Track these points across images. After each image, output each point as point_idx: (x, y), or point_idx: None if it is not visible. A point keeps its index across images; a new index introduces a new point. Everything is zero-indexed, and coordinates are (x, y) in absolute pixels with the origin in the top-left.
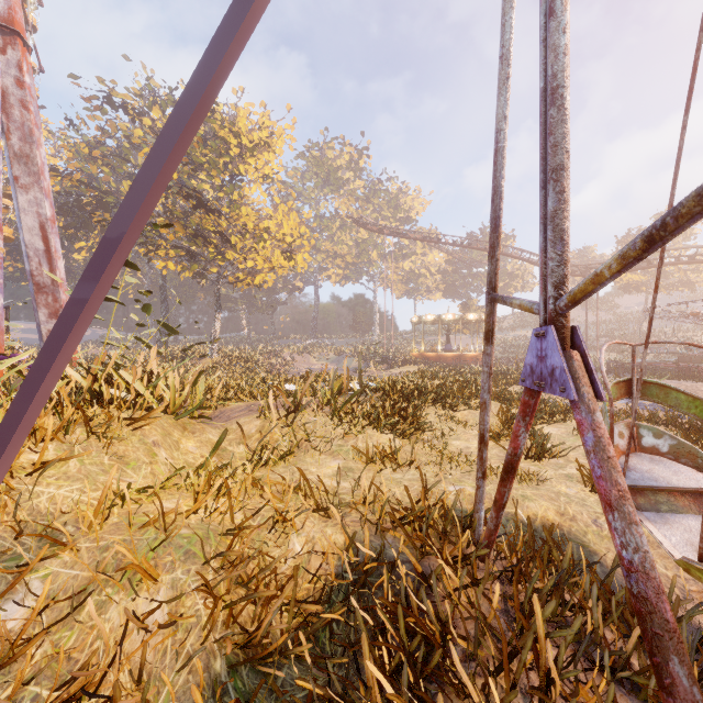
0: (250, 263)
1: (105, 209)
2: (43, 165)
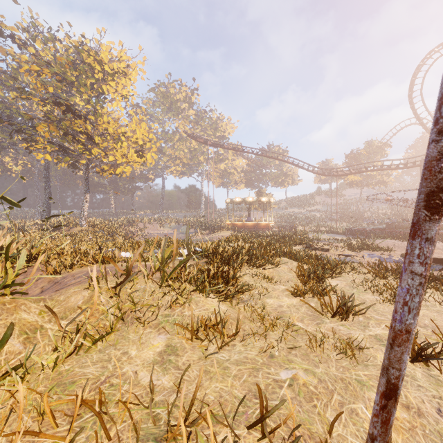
0: (112, 157)
1: None
2: None
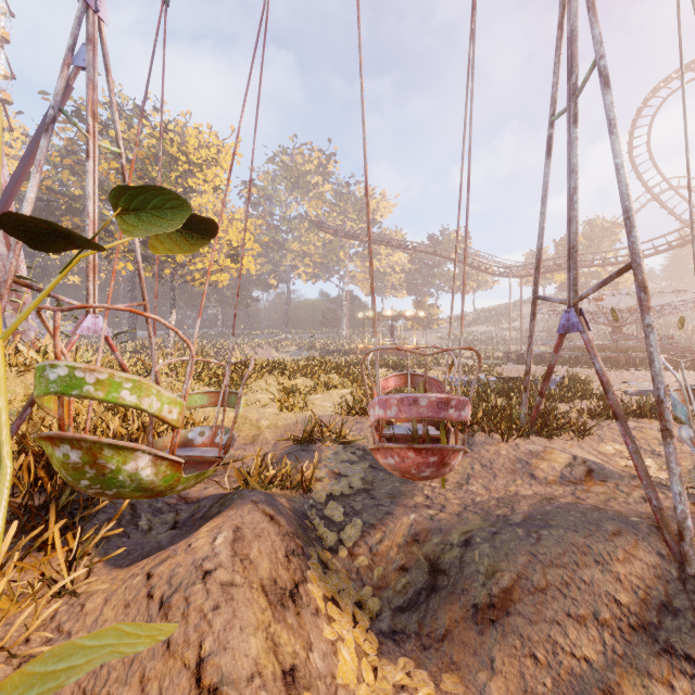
0: (200, 265)
1: (74, 213)
2: (6, 183)
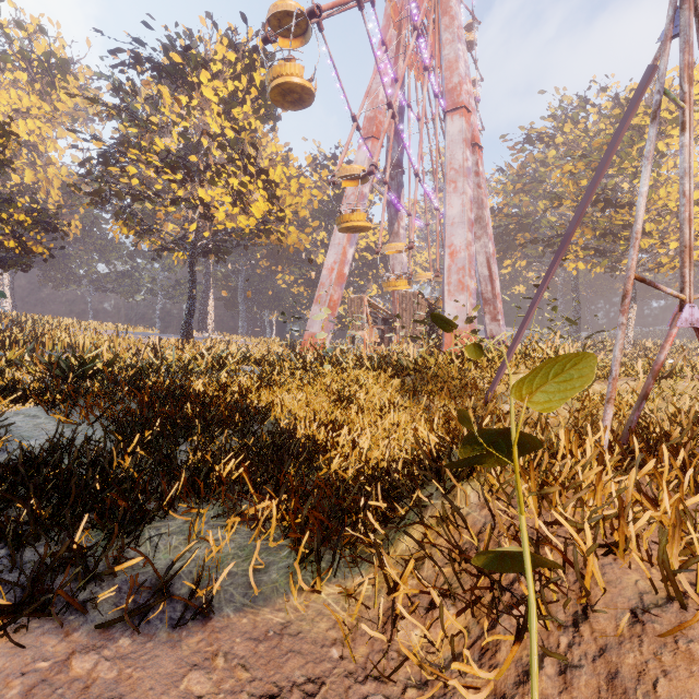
0: (674, 244)
1: (525, 229)
2: (488, 219)
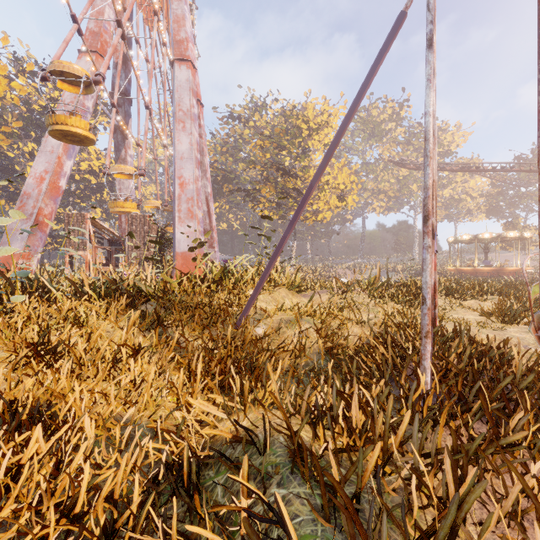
0: (315, 206)
1: (229, 182)
2: (207, 165)
